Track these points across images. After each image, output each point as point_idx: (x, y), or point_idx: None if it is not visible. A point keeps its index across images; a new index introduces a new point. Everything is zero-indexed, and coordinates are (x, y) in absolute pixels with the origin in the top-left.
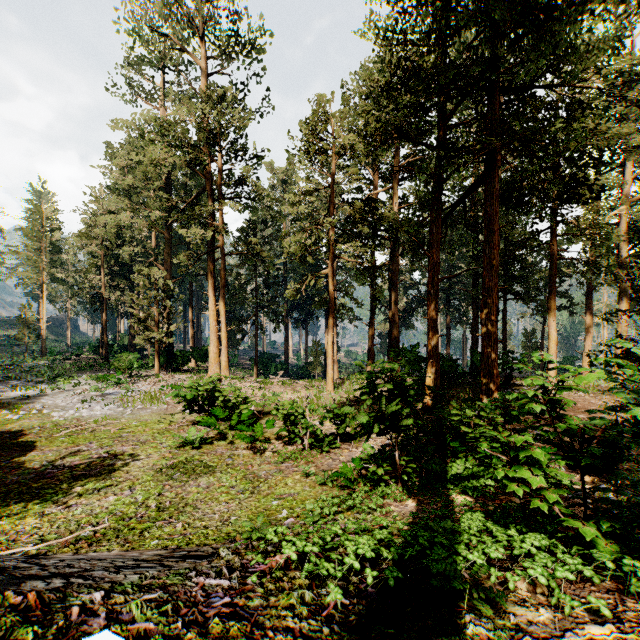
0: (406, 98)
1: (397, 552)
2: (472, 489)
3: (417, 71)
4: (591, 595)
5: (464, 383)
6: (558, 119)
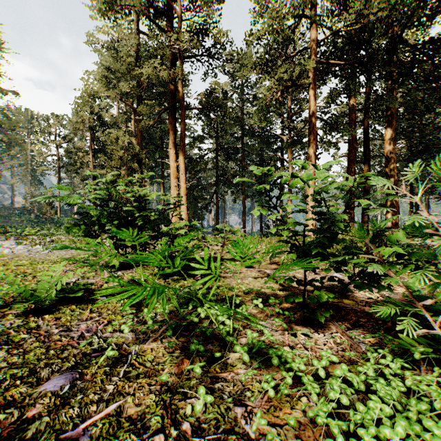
0: None
1: None
2: None
3: None
4: None
5: None
6: None
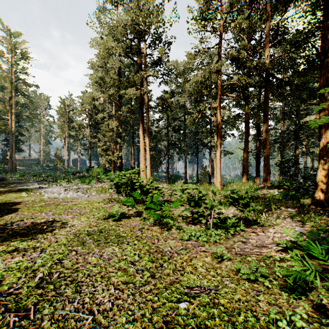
0: None
1: None
2: None
3: None
4: None
5: None
6: None
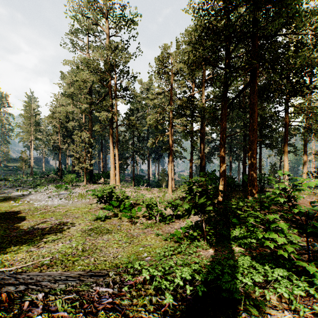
0: (209, 43)
1: (203, 276)
2: (244, 244)
3: (214, 29)
4: (313, 304)
5: (239, 190)
6: (290, 50)
